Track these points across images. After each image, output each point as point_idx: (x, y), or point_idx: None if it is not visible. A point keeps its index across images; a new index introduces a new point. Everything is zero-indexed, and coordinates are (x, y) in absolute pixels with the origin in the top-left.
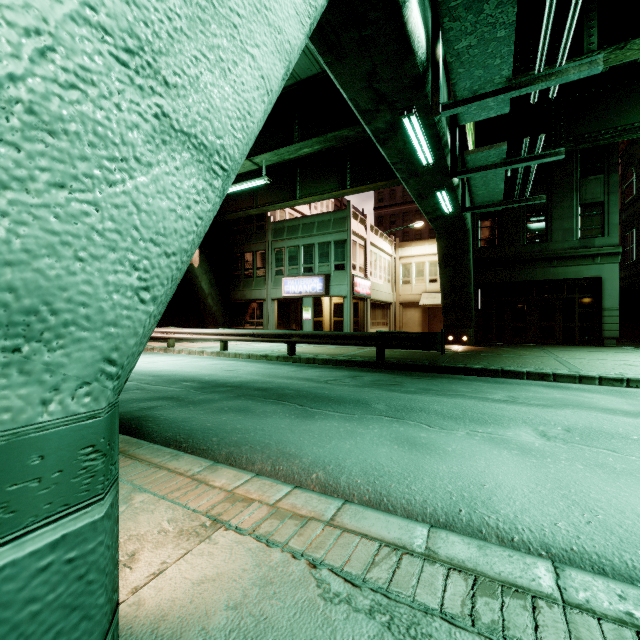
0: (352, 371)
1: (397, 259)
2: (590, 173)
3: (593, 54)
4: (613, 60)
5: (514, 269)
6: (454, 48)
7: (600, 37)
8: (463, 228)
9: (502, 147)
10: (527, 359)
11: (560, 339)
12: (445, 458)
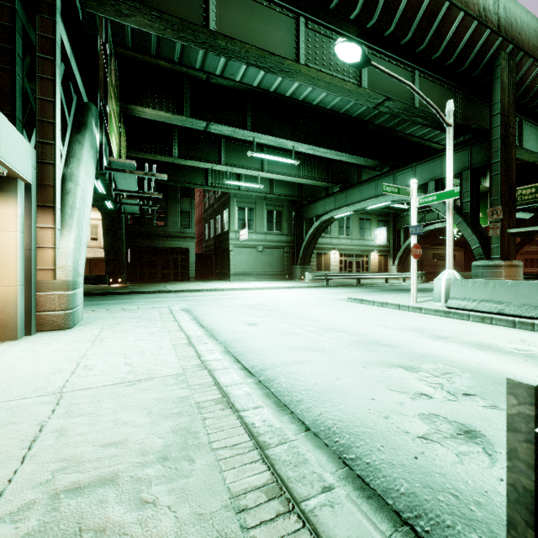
0: None
1: None
2: (185, 196)
3: (176, 159)
4: (183, 163)
5: (149, 240)
6: (119, 182)
7: (179, 152)
8: (119, 215)
9: (137, 200)
10: (152, 287)
11: (172, 279)
12: (117, 308)
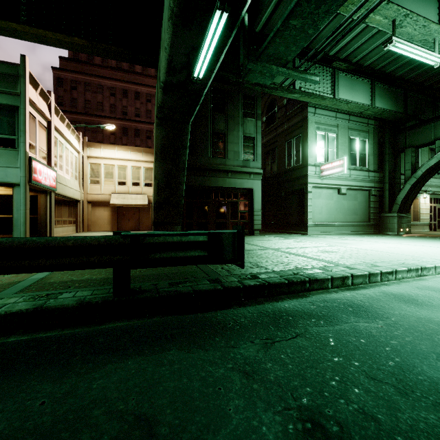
0: (64, 373)
1: (85, 158)
2: (248, 115)
3: None
4: None
5: (204, 176)
6: None
7: None
8: (188, 119)
9: None
10: (266, 254)
11: None
12: None
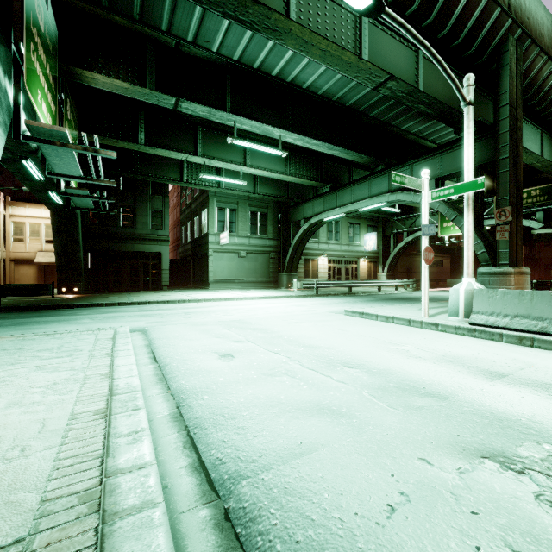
0: None
1: (7, 216)
2: (156, 193)
3: (142, 146)
4: (152, 152)
5: (114, 242)
6: (52, 161)
7: (146, 138)
8: (73, 212)
9: (86, 191)
10: (112, 298)
11: (142, 287)
12: (46, 329)
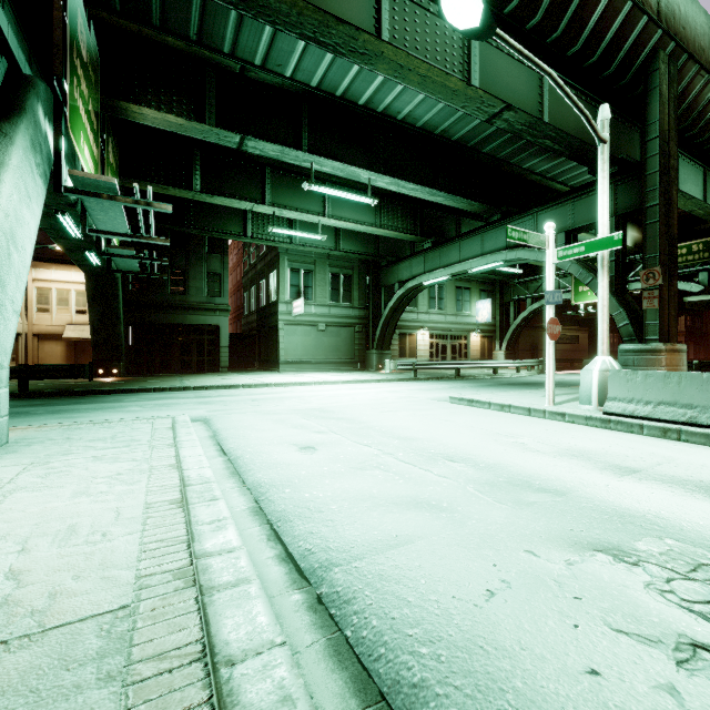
0: None
1: (30, 281)
2: (213, 251)
3: (198, 193)
4: (209, 200)
5: (161, 313)
6: (95, 216)
7: (202, 184)
8: (113, 276)
9: (132, 250)
10: (161, 382)
11: (196, 369)
12: (89, 418)
